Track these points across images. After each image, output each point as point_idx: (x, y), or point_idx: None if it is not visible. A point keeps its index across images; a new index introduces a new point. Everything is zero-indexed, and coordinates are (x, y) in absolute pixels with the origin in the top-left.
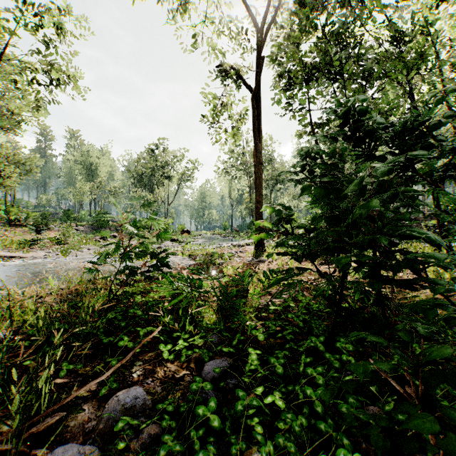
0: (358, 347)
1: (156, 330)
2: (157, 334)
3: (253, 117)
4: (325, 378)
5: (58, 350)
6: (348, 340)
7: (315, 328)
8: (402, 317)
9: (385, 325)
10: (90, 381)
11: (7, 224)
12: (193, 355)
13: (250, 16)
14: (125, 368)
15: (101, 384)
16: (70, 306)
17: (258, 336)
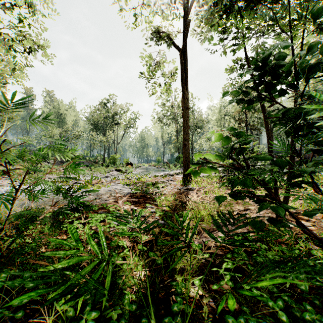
0: None
1: None
2: None
3: (181, 69)
4: None
5: None
6: None
7: None
8: None
9: None
10: None
11: None
12: None
13: None
14: None
15: None
16: None
17: None
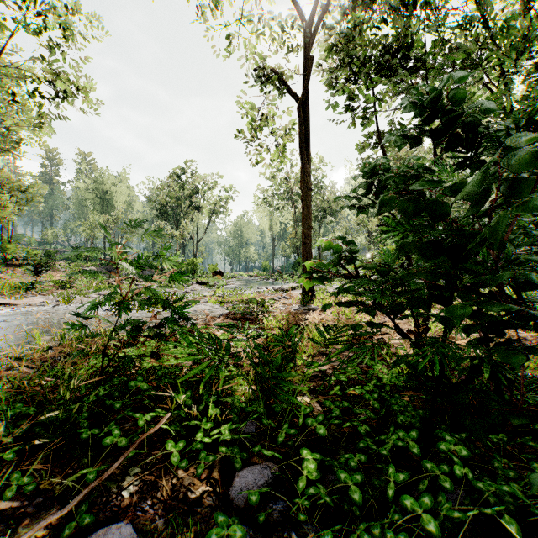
0: (474, 450)
1: (162, 420)
2: (166, 420)
3: (300, 131)
4: (440, 520)
5: (9, 453)
6: (458, 437)
7: (399, 414)
8: (536, 400)
9: (512, 414)
10: (54, 505)
11: (3, 264)
12: (218, 457)
13: (296, 8)
14: (113, 480)
15: (68, 513)
16: (52, 373)
17: (316, 429)
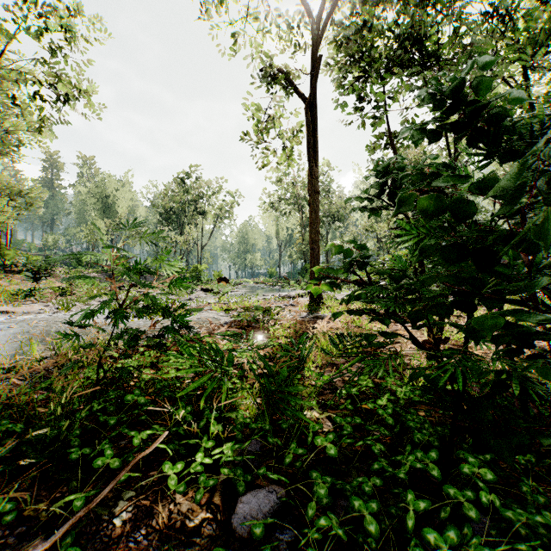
0: (500, 473)
1: (158, 439)
2: (165, 438)
3: (307, 132)
4: None
5: None
6: (482, 459)
7: (416, 431)
8: None
9: (541, 433)
10: (39, 534)
11: (1, 271)
12: (219, 480)
13: (303, 5)
14: (104, 505)
15: (53, 544)
16: (45, 386)
17: (326, 449)
